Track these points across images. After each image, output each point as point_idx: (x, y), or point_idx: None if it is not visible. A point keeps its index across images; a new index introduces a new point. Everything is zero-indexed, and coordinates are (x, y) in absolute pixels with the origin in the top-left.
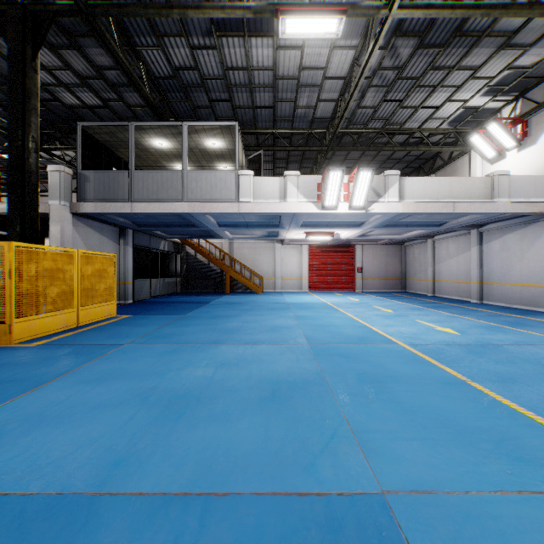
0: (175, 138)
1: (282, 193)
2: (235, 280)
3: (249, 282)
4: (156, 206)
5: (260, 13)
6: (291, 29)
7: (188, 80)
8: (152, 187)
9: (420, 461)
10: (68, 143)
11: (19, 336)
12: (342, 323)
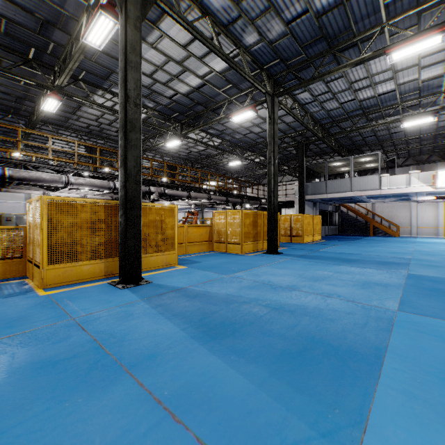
0: (345, 161)
1: (407, 182)
2: (376, 228)
3: (387, 229)
4: (338, 194)
5: (391, 123)
6: (407, 124)
7: (352, 135)
8: (336, 186)
9: (424, 258)
10: (286, 164)
11: (304, 241)
12: (443, 248)
